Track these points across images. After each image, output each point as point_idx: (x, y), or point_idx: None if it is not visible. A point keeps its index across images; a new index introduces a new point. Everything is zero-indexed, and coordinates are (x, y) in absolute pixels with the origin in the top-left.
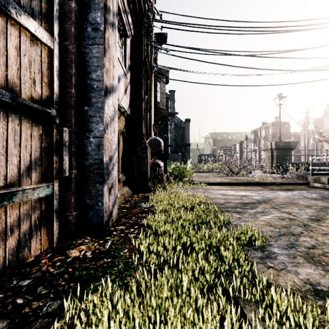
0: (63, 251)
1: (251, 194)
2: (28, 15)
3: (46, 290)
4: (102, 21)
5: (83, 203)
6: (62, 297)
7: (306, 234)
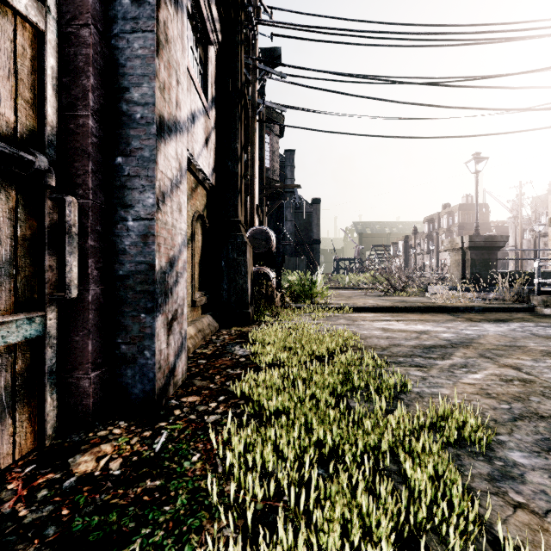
0: (62, 459)
1: (435, 329)
2: None
3: None
4: None
5: (114, 352)
6: None
7: None
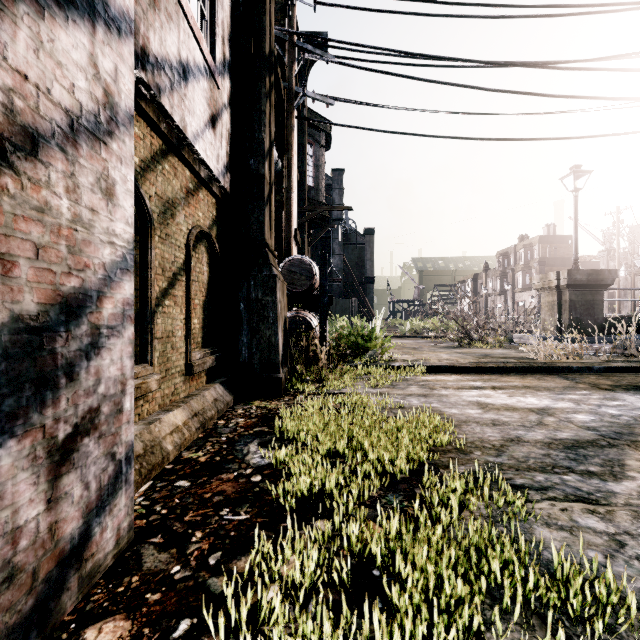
0: None
1: (558, 405)
2: None
3: None
4: None
5: None
6: None
7: None
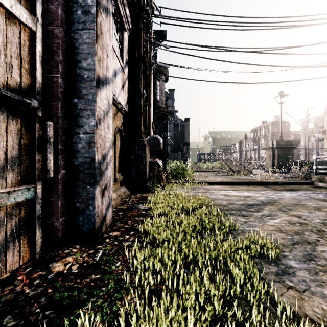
0: (45, 264)
1: (255, 195)
2: None
3: (14, 321)
4: (93, 3)
5: (72, 207)
6: None
7: (323, 242)
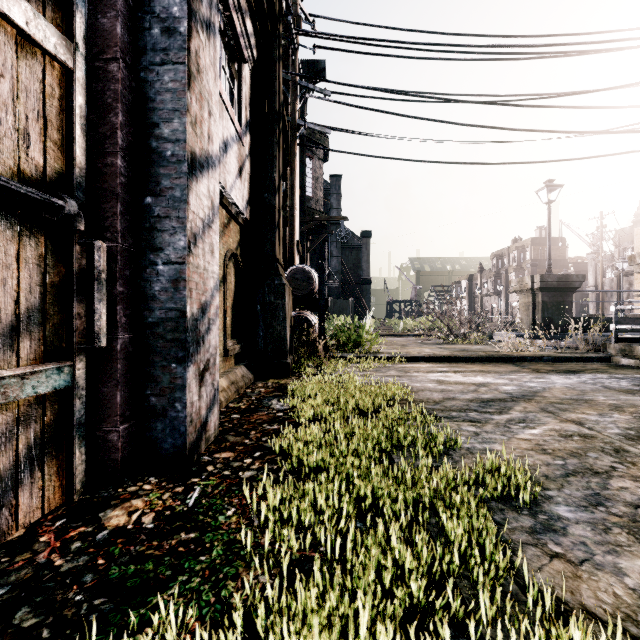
0: (92, 513)
1: (496, 381)
2: None
3: (35, 617)
4: (182, 14)
5: (143, 404)
6: (71, 638)
7: (624, 472)
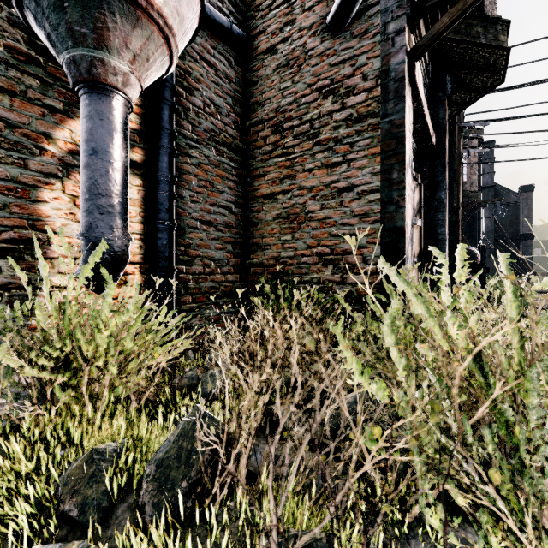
0: None
1: None
2: (416, 217)
3: None
4: (444, 197)
5: None
6: None
7: None
